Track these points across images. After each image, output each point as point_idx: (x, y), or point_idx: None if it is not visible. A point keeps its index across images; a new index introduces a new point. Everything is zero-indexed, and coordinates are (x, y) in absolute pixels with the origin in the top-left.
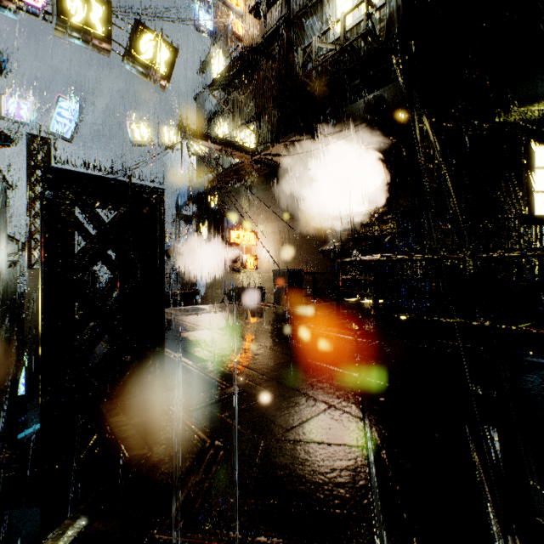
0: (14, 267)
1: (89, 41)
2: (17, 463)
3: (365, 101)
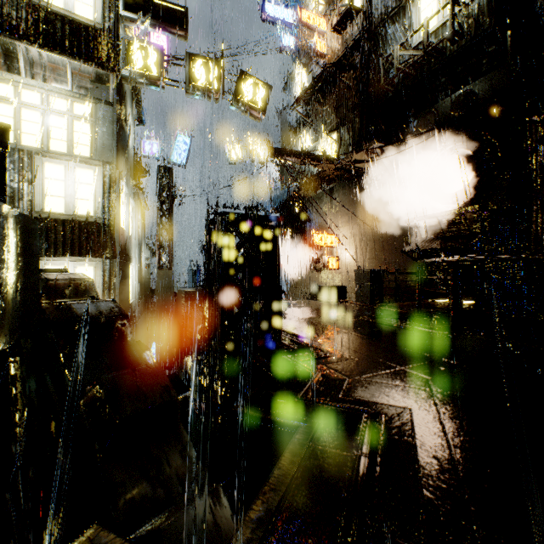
0: (148, 268)
1: (208, 96)
2: None
3: (452, 98)
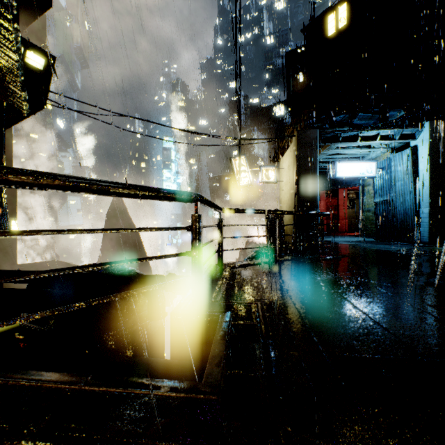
0: None
1: None
2: None
3: None
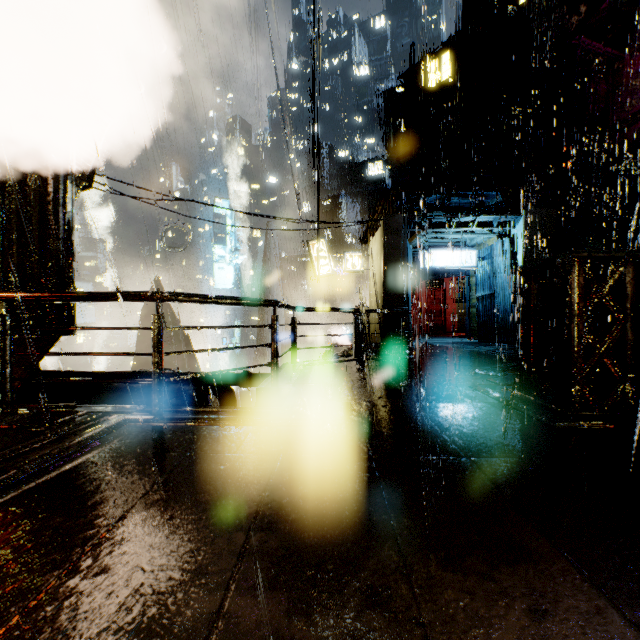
0: None
1: None
2: None
3: None
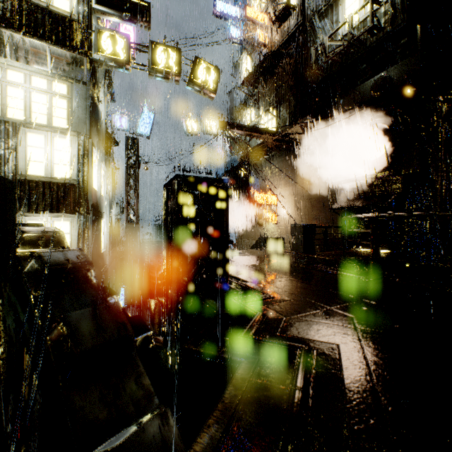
0: (118, 223)
1: (168, 77)
2: None
3: (371, 81)
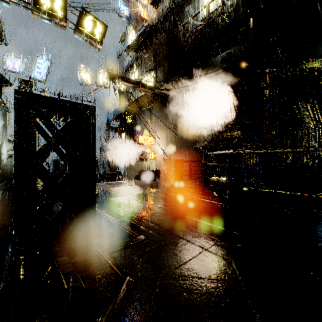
0: (11, 158)
1: (53, 20)
2: (9, 277)
3: (221, 56)
